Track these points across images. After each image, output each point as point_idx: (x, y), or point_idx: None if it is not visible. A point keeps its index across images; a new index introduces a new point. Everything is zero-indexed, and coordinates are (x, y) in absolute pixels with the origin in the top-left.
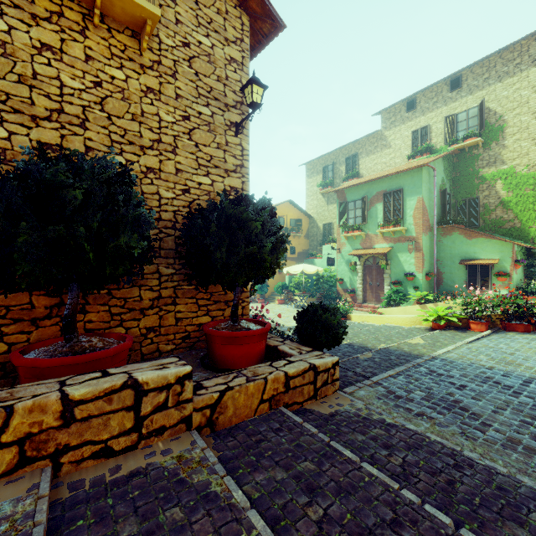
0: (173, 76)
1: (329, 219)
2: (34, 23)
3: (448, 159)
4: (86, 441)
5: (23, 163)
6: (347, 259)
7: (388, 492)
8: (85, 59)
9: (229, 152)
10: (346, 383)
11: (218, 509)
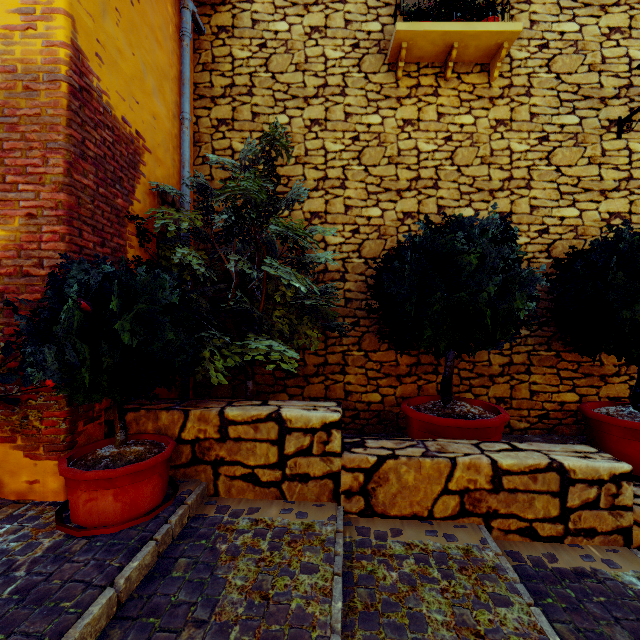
0: (527, 94)
1: None
2: (398, 105)
3: None
4: (512, 514)
5: (418, 237)
6: None
7: None
8: (436, 119)
9: (607, 165)
10: None
11: None
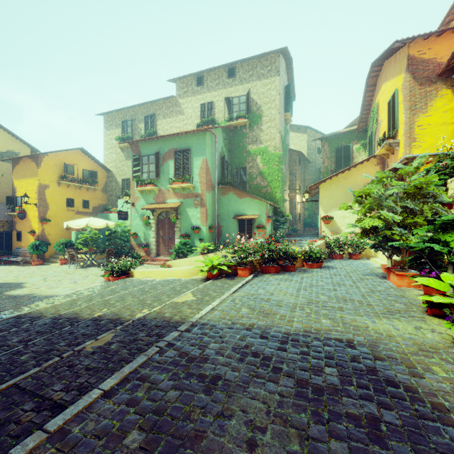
0: None
1: (128, 174)
2: None
3: (226, 132)
4: None
5: None
6: (142, 213)
7: None
8: None
9: None
10: None
11: None
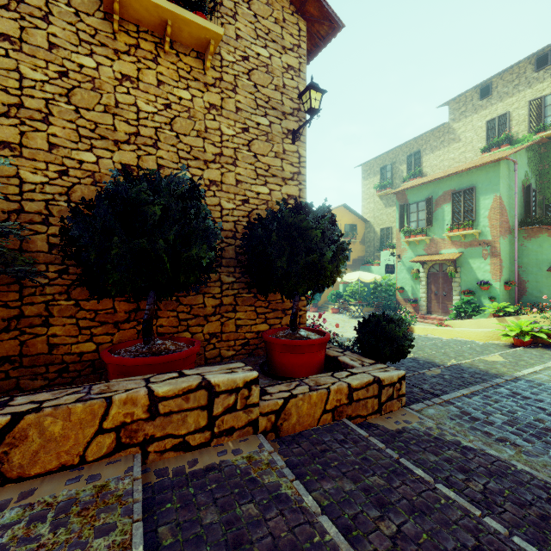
0: (234, 91)
1: (387, 222)
2: (116, 58)
3: (533, 150)
4: (168, 434)
5: (112, 184)
6: (409, 266)
7: (468, 518)
8: (157, 85)
9: (287, 160)
10: (412, 400)
11: (290, 510)
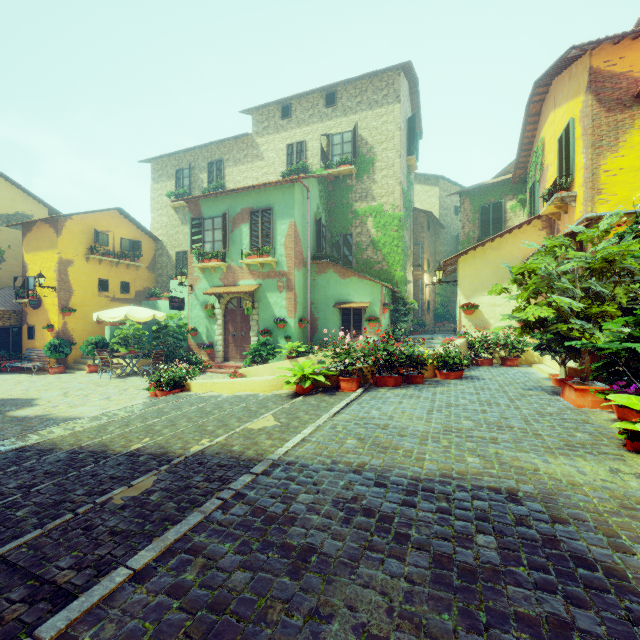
0: None
1: (185, 245)
2: None
3: (324, 185)
4: None
5: None
6: (204, 300)
7: None
8: None
9: None
10: None
11: None
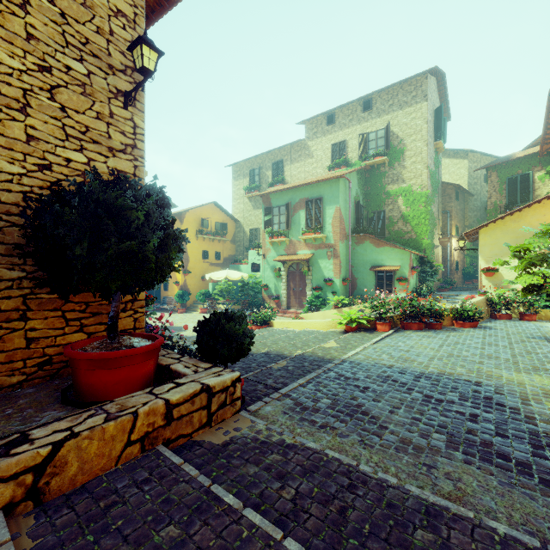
0: (22, 7)
1: (256, 224)
2: None
3: (361, 174)
4: None
5: None
6: (273, 265)
7: (267, 549)
8: None
9: (116, 127)
10: (254, 399)
11: None
